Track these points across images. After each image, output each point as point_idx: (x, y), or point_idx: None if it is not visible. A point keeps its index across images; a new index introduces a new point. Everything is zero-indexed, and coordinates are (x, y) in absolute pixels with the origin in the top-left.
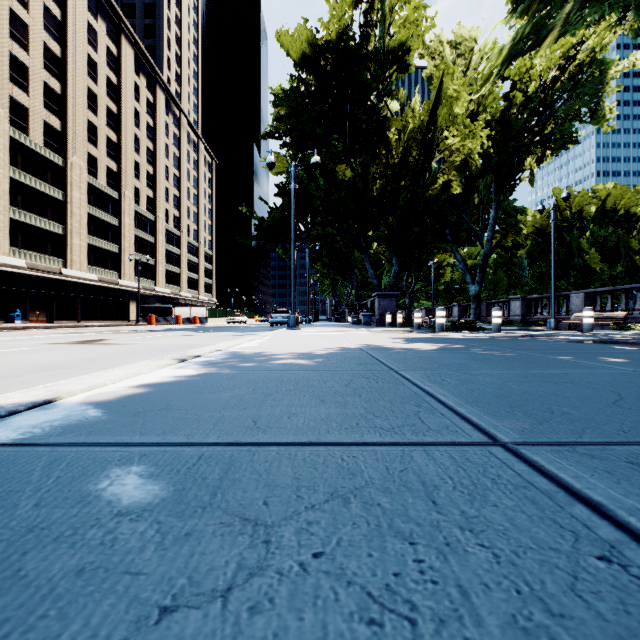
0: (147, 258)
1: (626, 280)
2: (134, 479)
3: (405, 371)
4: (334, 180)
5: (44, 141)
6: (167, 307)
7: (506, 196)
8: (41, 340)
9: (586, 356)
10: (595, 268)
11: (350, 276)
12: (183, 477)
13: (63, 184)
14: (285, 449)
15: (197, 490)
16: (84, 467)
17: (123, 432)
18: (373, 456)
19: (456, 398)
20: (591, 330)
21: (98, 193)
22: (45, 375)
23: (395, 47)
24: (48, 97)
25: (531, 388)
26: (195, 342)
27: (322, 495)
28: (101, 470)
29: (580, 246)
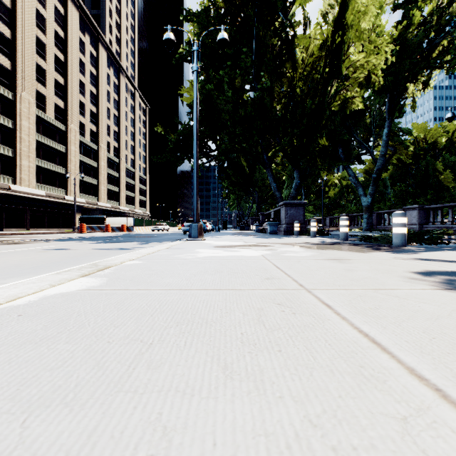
0: (81, 176)
1: None
2: None
3: None
4: (241, 98)
5: None
6: (101, 217)
7: (401, 113)
8: None
9: None
10: (448, 186)
11: (252, 192)
12: None
13: (13, 114)
14: None
15: None
16: None
17: None
18: None
19: None
20: None
21: (47, 124)
22: None
23: None
24: None
25: None
26: None
27: None
28: None
29: (435, 169)
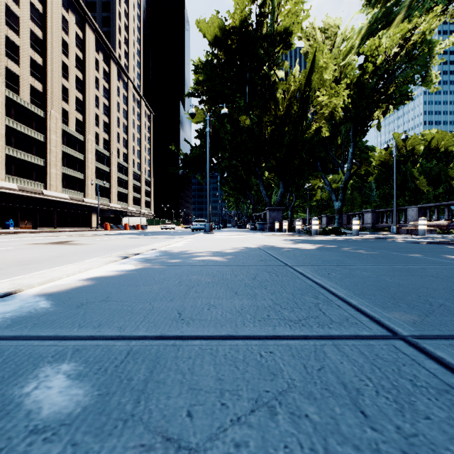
0: (104, 183)
1: (445, 198)
2: (61, 380)
3: (297, 266)
4: (237, 127)
5: (30, 99)
6: (118, 218)
7: (361, 138)
8: (25, 241)
9: (431, 254)
10: (423, 190)
11: (249, 195)
12: (109, 378)
13: (44, 130)
14: (207, 343)
15: (121, 395)
16: (17, 365)
17: (64, 324)
18: (288, 351)
19: (345, 290)
20: (424, 234)
21: (69, 136)
22: (21, 268)
23: (281, 31)
24: (33, 68)
25: (402, 281)
26: (137, 243)
27: (246, 402)
28: (32, 369)
29: (413, 174)
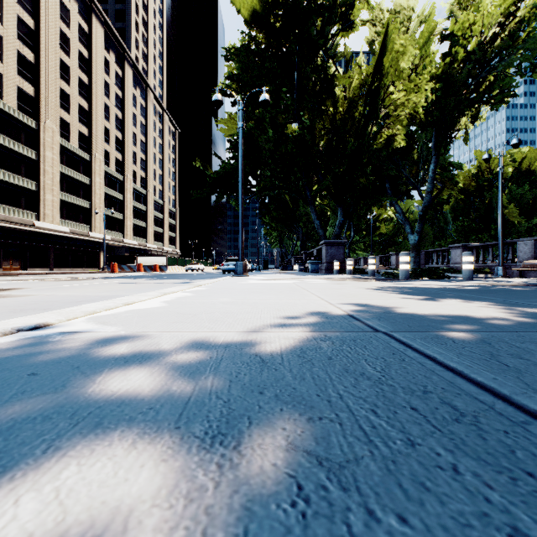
0: (111, 211)
1: None
2: None
3: None
4: (282, 134)
5: (18, 105)
6: (131, 256)
7: (446, 149)
8: None
9: None
10: (513, 222)
11: (296, 229)
12: None
13: (36, 145)
14: None
15: None
16: None
17: None
18: None
19: None
20: None
21: (70, 154)
22: None
23: (342, 4)
24: (22, 65)
25: None
26: (112, 293)
27: None
28: None
29: None
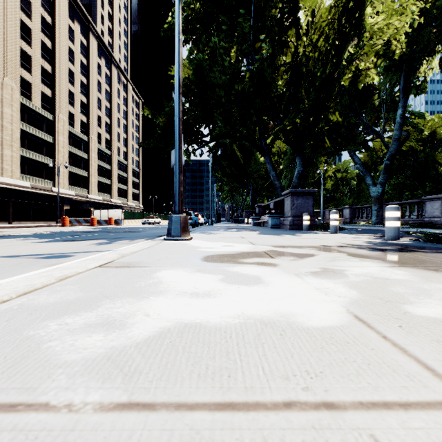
0: (65, 165)
1: None
2: None
3: None
4: (237, 72)
5: None
6: (87, 210)
7: (420, 90)
8: None
9: None
10: None
11: (247, 184)
12: None
13: None
14: None
15: None
16: None
17: None
18: None
19: None
20: None
21: (32, 113)
22: None
23: None
24: None
25: None
26: None
27: None
28: None
29: (435, 160)
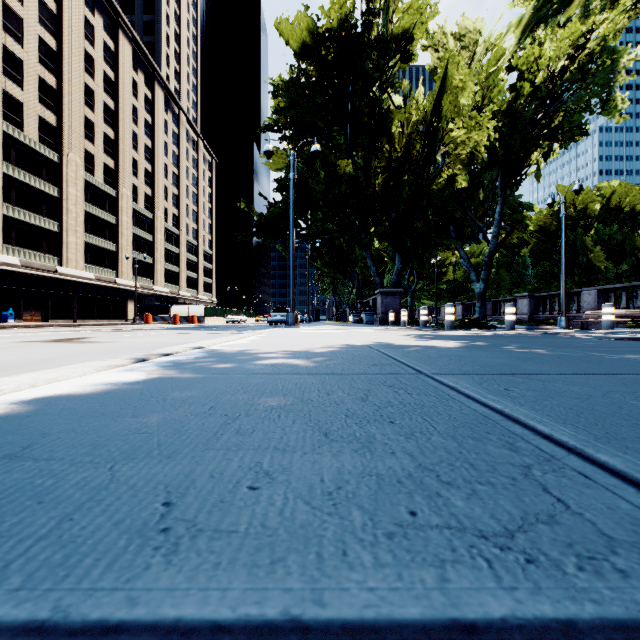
0: (144, 256)
1: (631, 279)
2: None
3: (441, 375)
4: (335, 174)
5: (39, 136)
6: (165, 306)
7: (513, 190)
8: (17, 338)
9: None
10: (600, 267)
11: (351, 275)
12: None
13: (59, 181)
14: None
15: None
16: None
17: None
18: None
19: (566, 428)
20: (612, 328)
21: (95, 190)
22: None
23: (398, 36)
24: (43, 92)
25: None
26: (183, 340)
27: None
28: None
29: (585, 244)
